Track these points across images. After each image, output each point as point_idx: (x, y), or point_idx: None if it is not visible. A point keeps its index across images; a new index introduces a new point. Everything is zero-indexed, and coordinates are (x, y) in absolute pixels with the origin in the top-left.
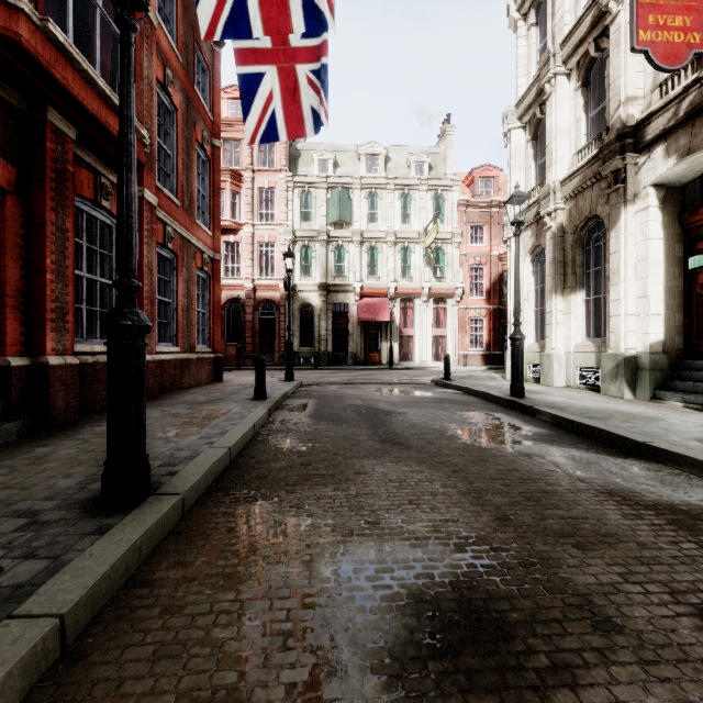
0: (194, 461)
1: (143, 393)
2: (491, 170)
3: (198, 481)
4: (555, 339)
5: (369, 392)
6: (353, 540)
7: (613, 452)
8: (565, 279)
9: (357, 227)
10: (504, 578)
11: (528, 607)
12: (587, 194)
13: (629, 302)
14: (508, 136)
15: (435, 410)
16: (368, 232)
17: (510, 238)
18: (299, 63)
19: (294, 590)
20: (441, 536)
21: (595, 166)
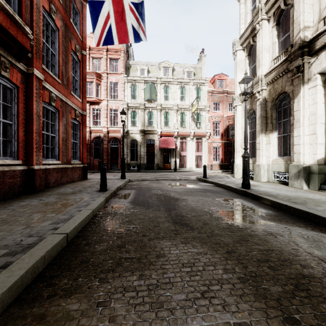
0: (31, 250)
1: None
2: (223, 76)
3: (21, 277)
4: (261, 157)
5: (165, 185)
6: None
7: (322, 229)
8: (266, 126)
9: (159, 102)
10: None
11: None
12: (279, 81)
13: (305, 137)
14: (235, 54)
15: (203, 197)
16: (164, 104)
17: (236, 106)
18: None
19: None
20: None
21: (285, 65)
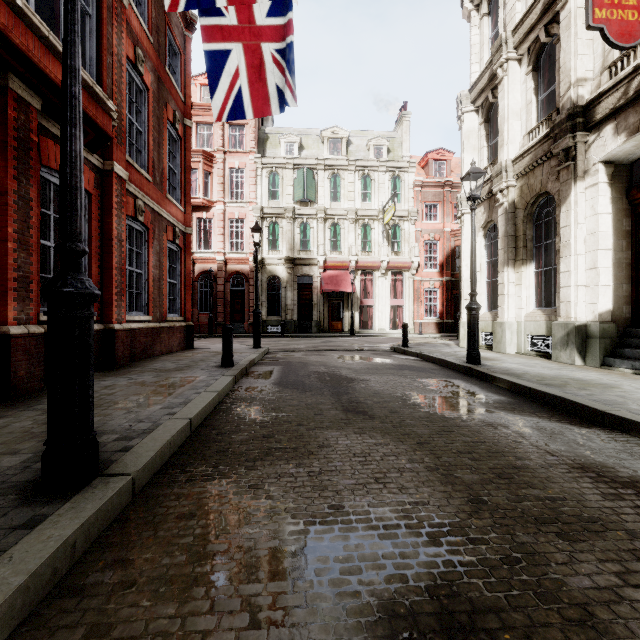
0: (152, 435)
1: (89, 367)
2: (444, 154)
3: (152, 458)
4: (507, 309)
5: (332, 359)
6: (315, 530)
7: (575, 420)
8: (516, 252)
9: (321, 205)
10: (488, 581)
11: (521, 624)
12: (537, 172)
13: (580, 273)
14: (461, 119)
15: (396, 377)
16: (331, 209)
17: (463, 215)
18: (264, 39)
19: (247, 600)
20: (411, 524)
21: (546, 145)
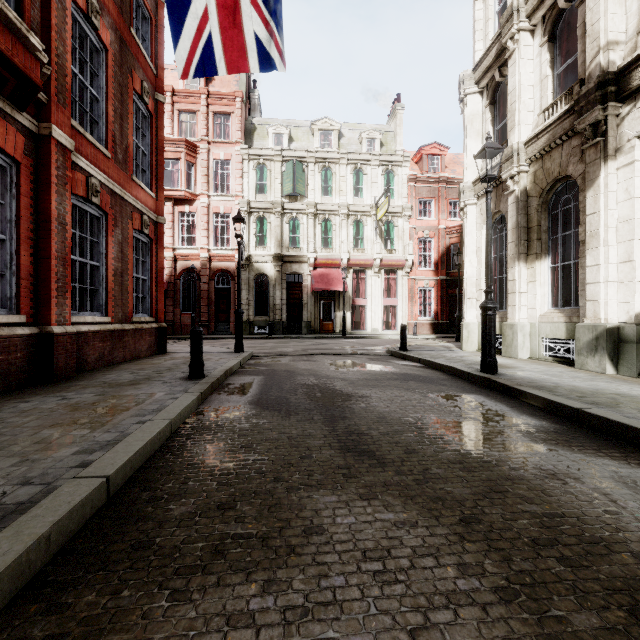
0: (20, 521)
1: None
2: (438, 148)
3: None
4: (518, 309)
5: (324, 366)
6: None
7: None
8: (529, 245)
9: (311, 200)
10: None
11: None
12: (555, 154)
13: (611, 268)
14: (464, 102)
15: (402, 391)
16: (322, 204)
17: (466, 206)
18: None
19: None
20: None
21: (567, 122)
